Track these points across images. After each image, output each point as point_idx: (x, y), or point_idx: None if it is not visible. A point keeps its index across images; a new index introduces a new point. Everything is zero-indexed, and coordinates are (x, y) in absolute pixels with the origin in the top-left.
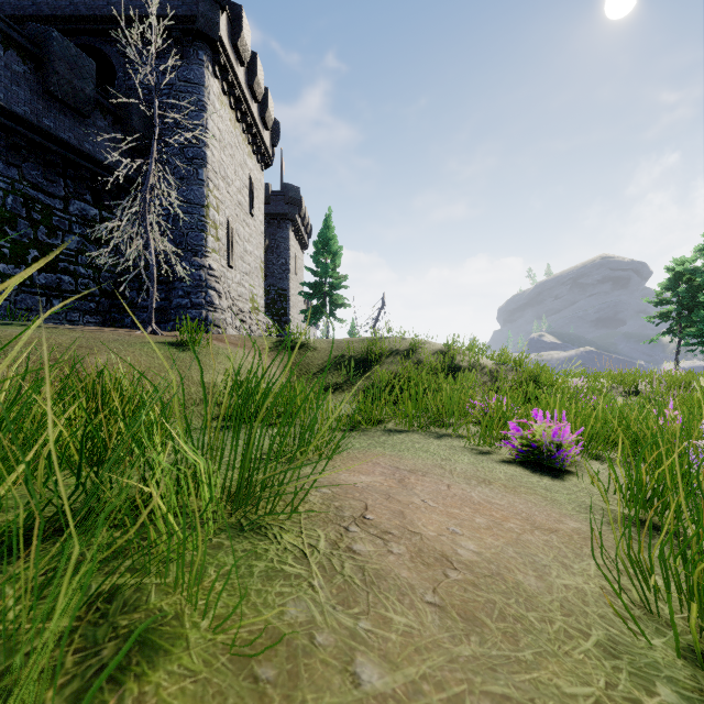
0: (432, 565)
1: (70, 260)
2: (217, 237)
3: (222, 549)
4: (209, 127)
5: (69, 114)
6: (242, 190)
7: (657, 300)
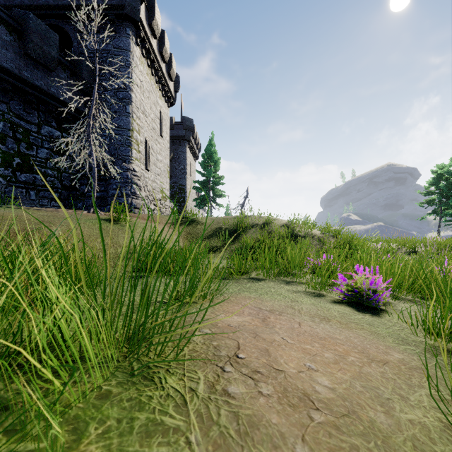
0: (297, 407)
1: (42, 165)
2: (138, 150)
3: (109, 398)
4: (133, 78)
5: (41, 69)
6: (155, 120)
7: (425, 192)
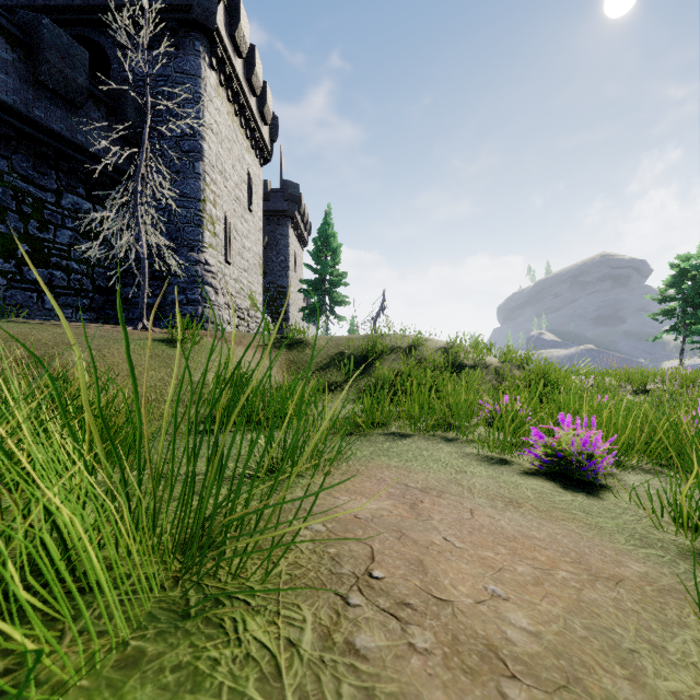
0: (478, 673)
1: (63, 255)
2: (214, 232)
3: (139, 666)
4: (206, 119)
5: (61, 105)
6: (240, 185)
7: (661, 297)
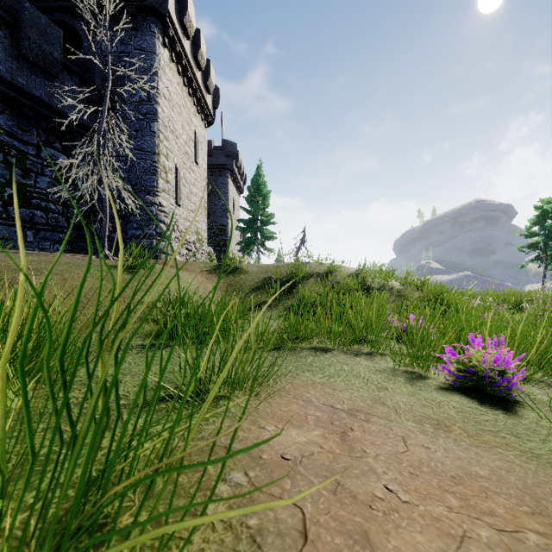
0: None
1: (42, 197)
2: (166, 179)
3: None
4: (160, 88)
5: (40, 74)
6: (188, 143)
7: (527, 233)
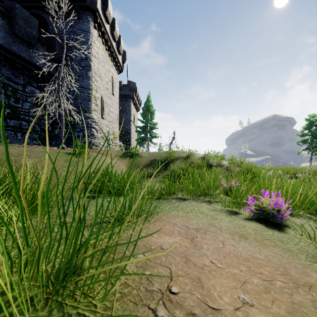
0: None
1: (26, 114)
2: (96, 104)
3: None
4: (92, 52)
5: (25, 45)
6: (108, 83)
7: (301, 134)
